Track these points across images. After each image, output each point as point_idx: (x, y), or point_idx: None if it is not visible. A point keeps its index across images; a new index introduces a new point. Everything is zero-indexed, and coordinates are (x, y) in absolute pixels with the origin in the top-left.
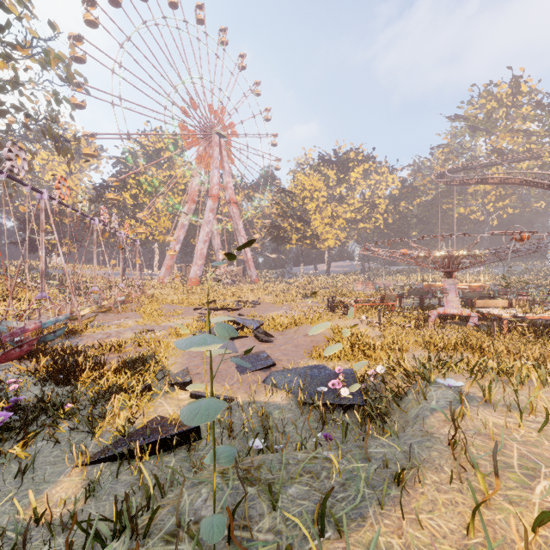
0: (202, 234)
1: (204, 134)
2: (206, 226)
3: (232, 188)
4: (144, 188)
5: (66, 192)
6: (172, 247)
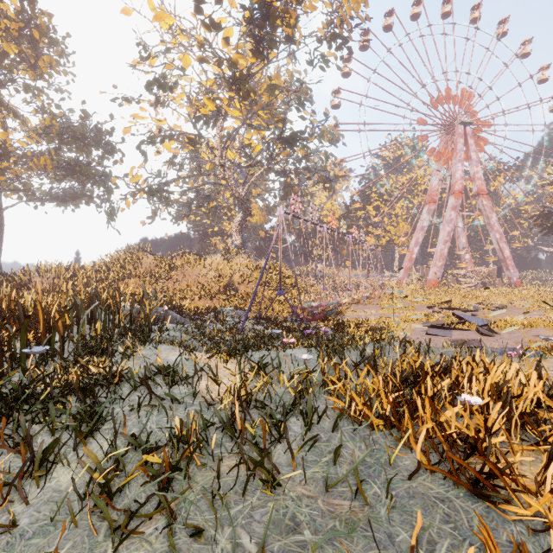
0: (442, 234)
1: (444, 130)
2: (447, 225)
3: (481, 178)
4: (385, 199)
5: (334, 223)
6: (410, 250)
